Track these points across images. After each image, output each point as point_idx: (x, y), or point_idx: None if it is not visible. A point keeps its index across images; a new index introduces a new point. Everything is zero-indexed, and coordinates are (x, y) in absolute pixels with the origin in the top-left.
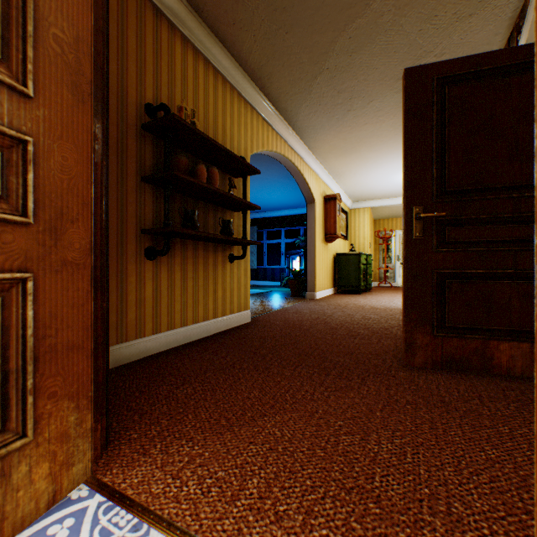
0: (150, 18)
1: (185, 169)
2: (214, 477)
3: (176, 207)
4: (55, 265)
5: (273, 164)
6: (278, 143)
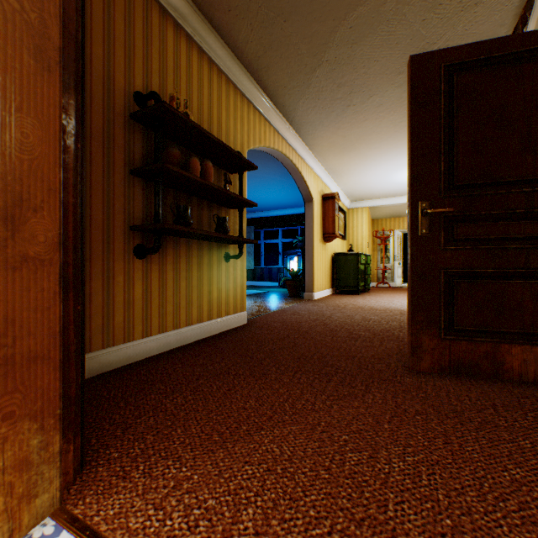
0: (140, 1)
1: (177, 162)
2: (203, 506)
3: (168, 203)
4: (12, 261)
5: (271, 162)
6: (275, 139)
